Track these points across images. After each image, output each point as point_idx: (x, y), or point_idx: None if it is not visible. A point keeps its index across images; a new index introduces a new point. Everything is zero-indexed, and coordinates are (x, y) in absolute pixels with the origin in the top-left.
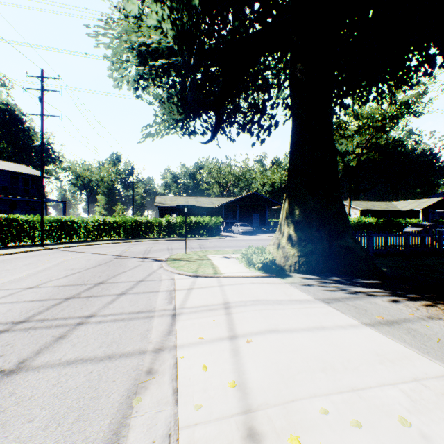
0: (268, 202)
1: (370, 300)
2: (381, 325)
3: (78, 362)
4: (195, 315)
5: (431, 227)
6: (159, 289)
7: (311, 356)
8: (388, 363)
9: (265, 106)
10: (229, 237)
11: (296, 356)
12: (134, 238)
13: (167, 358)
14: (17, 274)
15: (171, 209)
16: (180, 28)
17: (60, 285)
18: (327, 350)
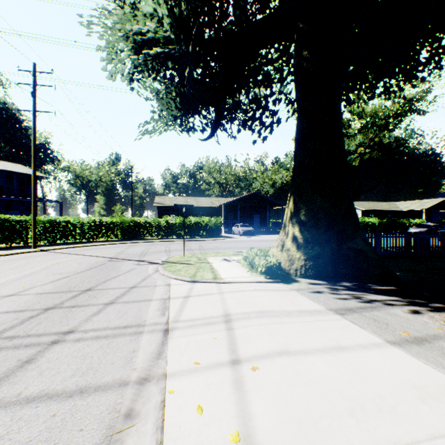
0: (269, 203)
1: (389, 311)
2: (409, 344)
3: (41, 399)
4: (191, 330)
5: (436, 227)
6: (152, 297)
7: (333, 391)
8: (432, 401)
9: (267, 102)
10: (229, 238)
11: (315, 391)
12: (132, 239)
13: (153, 393)
14: (0, 279)
15: (170, 209)
16: (177, 14)
17: (43, 292)
18: (351, 381)
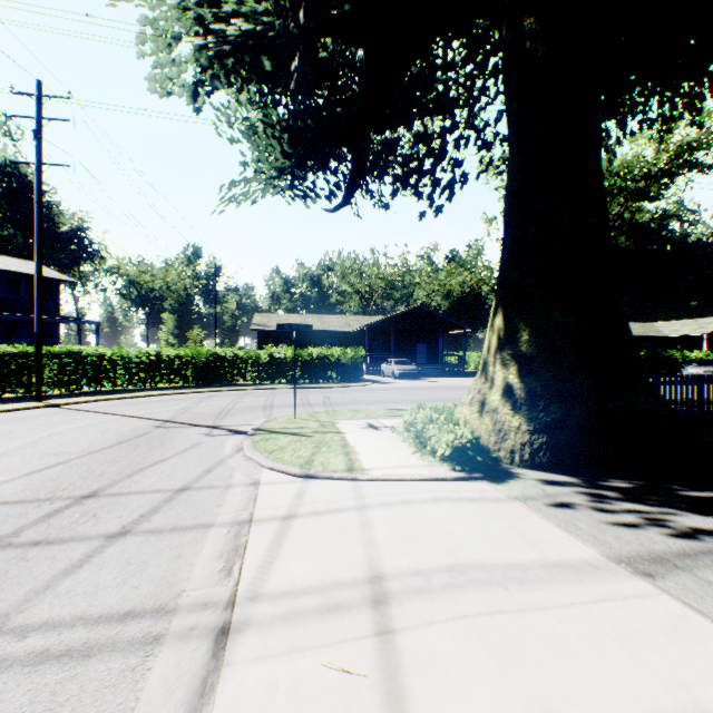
0: (442, 324)
1: None
2: None
3: None
4: (286, 635)
5: None
6: (214, 518)
7: None
8: None
9: (444, 141)
10: (376, 383)
11: None
12: (212, 384)
13: None
14: None
15: (278, 334)
16: None
17: None
18: None
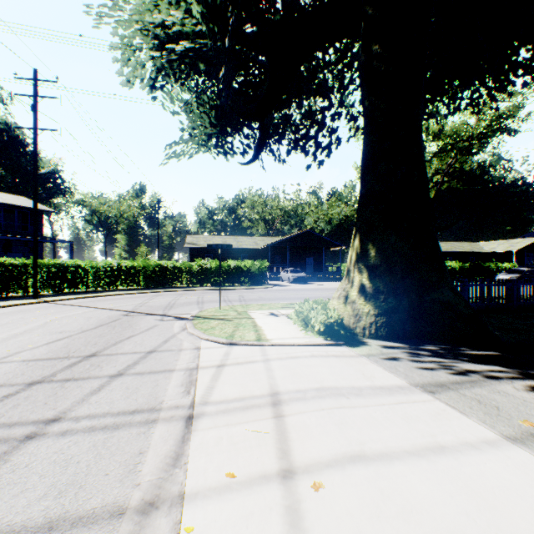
0: (325, 243)
1: (496, 388)
2: None
3: None
4: (225, 418)
5: (531, 273)
6: (174, 366)
7: (442, 531)
8: None
9: (324, 116)
10: (277, 286)
11: (414, 532)
12: (158, 287)
13: (161, 531)
14: None
15: (204, 251)
16: (210, 0)
17: (32, 359)
18: (467, 511)
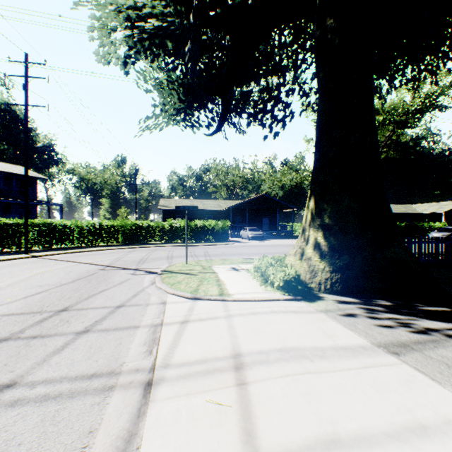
0: (279, 205)
1: None
2: None
3: None
4: (185, 386)
5: None
6: (140, 322)
7: None
8: None
9: (279, 92)
10: (237, 243)
11: None
12: (134, 243)
13: None
14: None
15: (175, 212)
16: None
17: (7, 313)
18: None
